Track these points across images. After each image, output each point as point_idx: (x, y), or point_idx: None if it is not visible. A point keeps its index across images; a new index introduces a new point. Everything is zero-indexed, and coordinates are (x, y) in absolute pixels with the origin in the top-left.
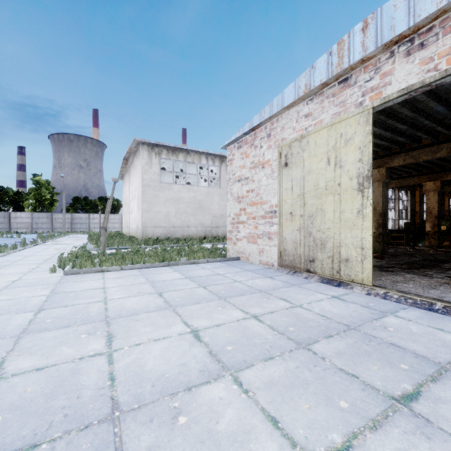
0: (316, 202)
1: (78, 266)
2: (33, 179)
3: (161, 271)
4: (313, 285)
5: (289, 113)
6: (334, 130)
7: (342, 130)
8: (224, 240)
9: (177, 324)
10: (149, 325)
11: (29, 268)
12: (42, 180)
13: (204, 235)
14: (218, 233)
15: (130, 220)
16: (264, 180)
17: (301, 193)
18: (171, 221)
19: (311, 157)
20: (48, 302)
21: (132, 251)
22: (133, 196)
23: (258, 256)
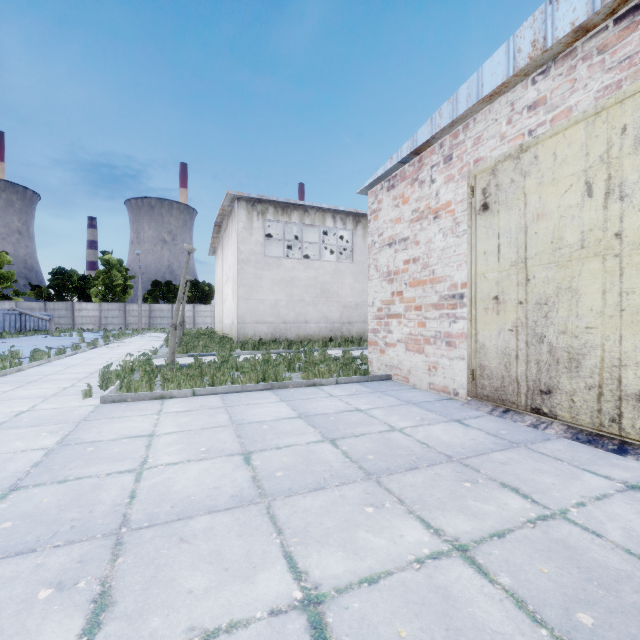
0: (557, 275)
1: (124, 389)
2: (102, 258)
3: (257, 400)
4: (561, 447)
5: (491, 108)
6: (604, 121)
7: (625, 117)
8: (361, 343)
9: (272, 565)
10: (204, 561)
11: (59, 388)
12: (113, 260)
13: (330, 335)
14: (350, 332)
15: (224, 313)
16: (439, 239)
17: (521, 258)
18: (281, 314)
19: (544, 186)
20: (39, 468)
21: (216, 363)
22: (227, 278)
23: (427, 376)
